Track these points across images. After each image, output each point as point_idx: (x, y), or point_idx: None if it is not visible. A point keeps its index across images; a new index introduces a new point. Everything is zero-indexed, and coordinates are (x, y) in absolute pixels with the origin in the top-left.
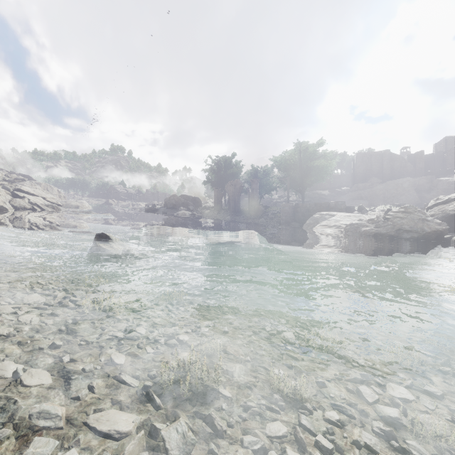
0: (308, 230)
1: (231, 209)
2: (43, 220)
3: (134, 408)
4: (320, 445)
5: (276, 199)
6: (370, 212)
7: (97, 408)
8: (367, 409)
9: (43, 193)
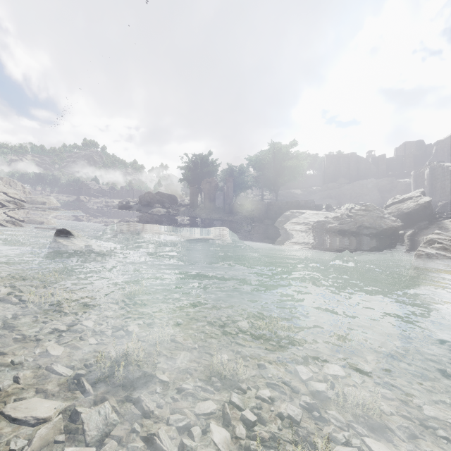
0: (280, 227)
1: (206, 206)
2: (3, 217)
3: (60, 396)
4: (245, 418)
5: (251, 197)
6: (336, 210)
7: (19, 397)
8: (300, 385)
9: (4, 188)
